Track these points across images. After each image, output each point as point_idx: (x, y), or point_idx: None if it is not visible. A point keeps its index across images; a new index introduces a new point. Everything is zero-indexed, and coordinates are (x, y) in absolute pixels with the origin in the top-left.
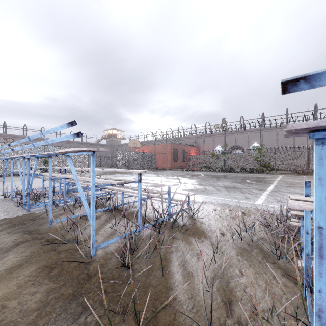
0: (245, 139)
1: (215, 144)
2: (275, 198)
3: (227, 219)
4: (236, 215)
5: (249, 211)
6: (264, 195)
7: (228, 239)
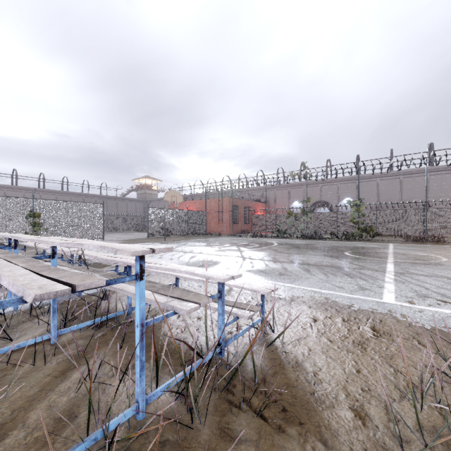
0: (333, 192)
1: (291, 199)
2: (412, 289)
3: (349, 349)
4: (361, 335)
5: (383, 321)
6: (390, 283)
7: (384, 442)
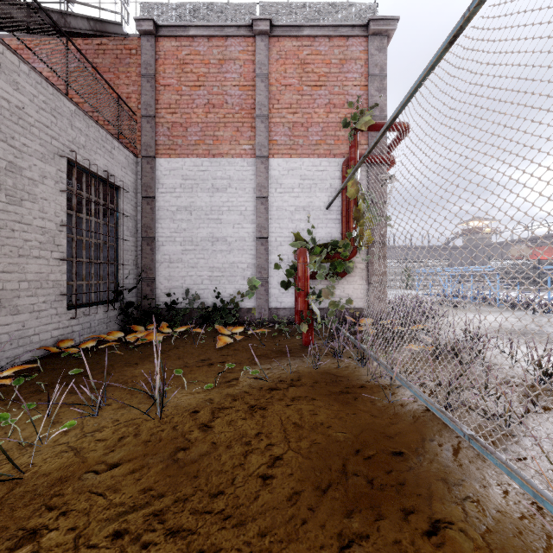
0: None
1: None
2: None
3: None
4: None
5: None
6: None
7: None
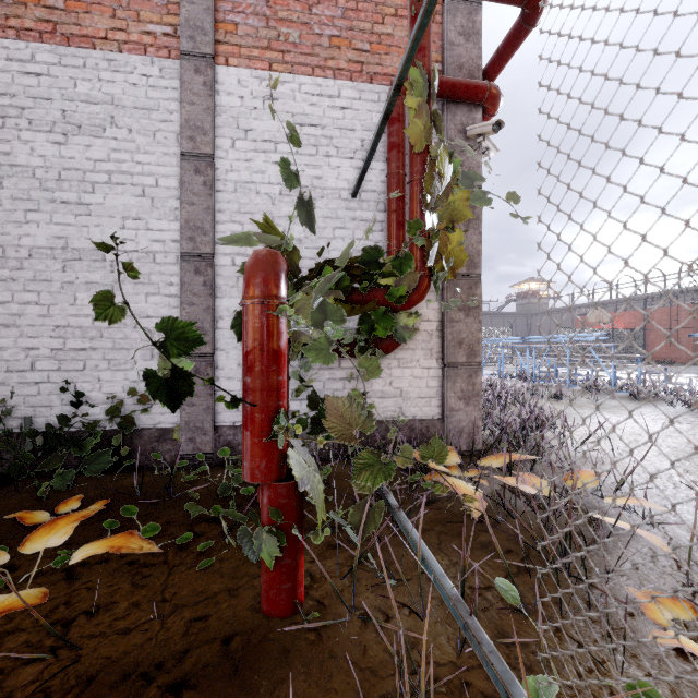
0: None
1: None
2: None
3: None
4: None
5: None
6: None
7: None
